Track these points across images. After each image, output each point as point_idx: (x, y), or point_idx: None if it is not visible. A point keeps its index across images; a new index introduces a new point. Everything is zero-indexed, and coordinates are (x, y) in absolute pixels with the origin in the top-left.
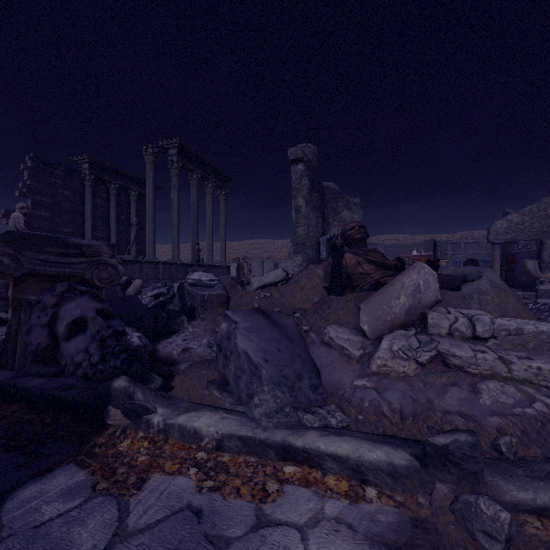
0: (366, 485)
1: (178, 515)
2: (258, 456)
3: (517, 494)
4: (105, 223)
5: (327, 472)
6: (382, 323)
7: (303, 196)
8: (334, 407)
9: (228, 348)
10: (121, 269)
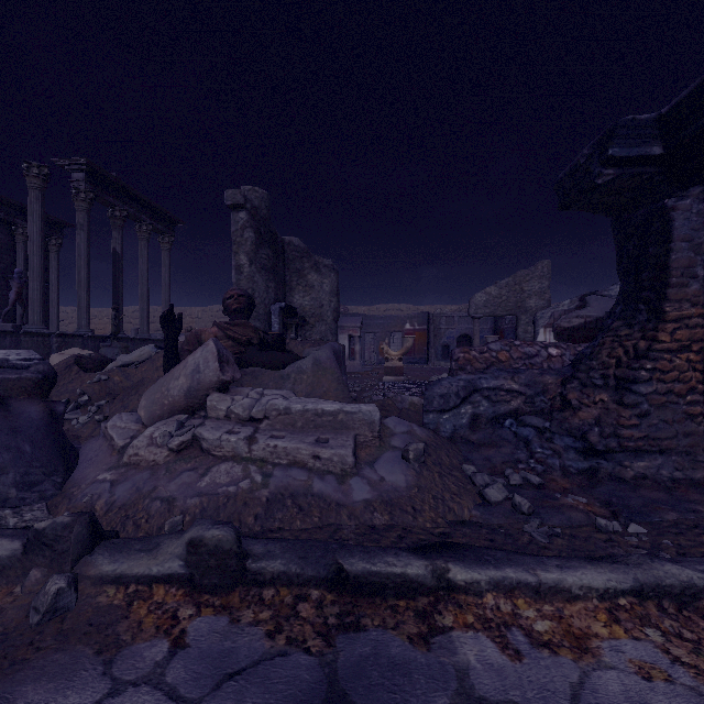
0: None
1: None
2: None
3: (106, 567)
4: None
5: None
6: (160, 408)
7: (246, 252)
8: (40, 506)
9: None
10: None
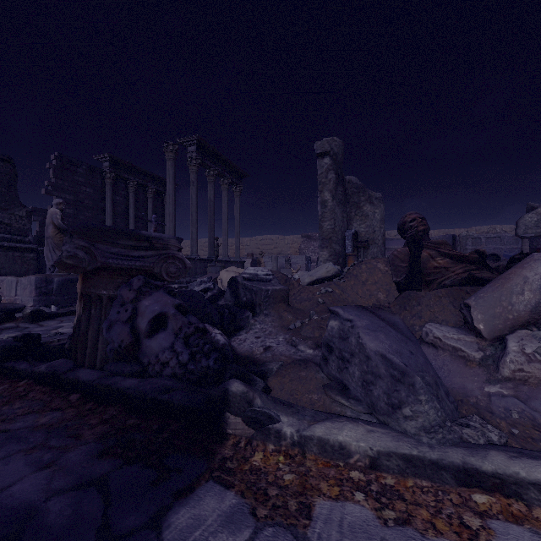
0: None
1: None
2: (430, 480)
3: None
4: (124, 220)
5: (531, 503)
6: (502, 322)
7: (329, 190)
8: (479, 419)
9: (345, 349)
10: (187, 263)
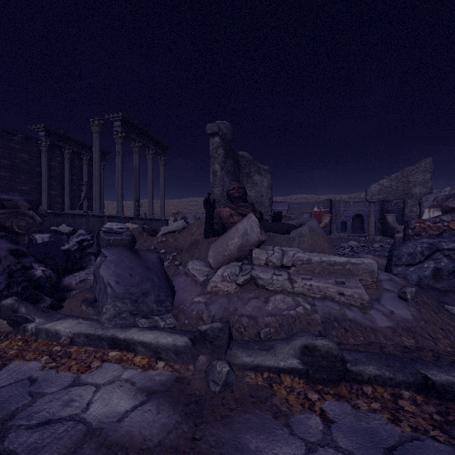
0: (160, 361)
1: (19, 382)
2: (96, 347)
3: (245, 359)
4: (59, 183)
5: (138, 354)
6: (222, 257)
7: (219, 163)
8: (170, 315)
9: (97, 275)
10: (38, 219)
